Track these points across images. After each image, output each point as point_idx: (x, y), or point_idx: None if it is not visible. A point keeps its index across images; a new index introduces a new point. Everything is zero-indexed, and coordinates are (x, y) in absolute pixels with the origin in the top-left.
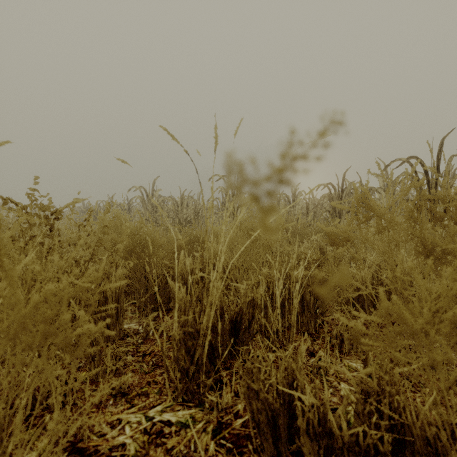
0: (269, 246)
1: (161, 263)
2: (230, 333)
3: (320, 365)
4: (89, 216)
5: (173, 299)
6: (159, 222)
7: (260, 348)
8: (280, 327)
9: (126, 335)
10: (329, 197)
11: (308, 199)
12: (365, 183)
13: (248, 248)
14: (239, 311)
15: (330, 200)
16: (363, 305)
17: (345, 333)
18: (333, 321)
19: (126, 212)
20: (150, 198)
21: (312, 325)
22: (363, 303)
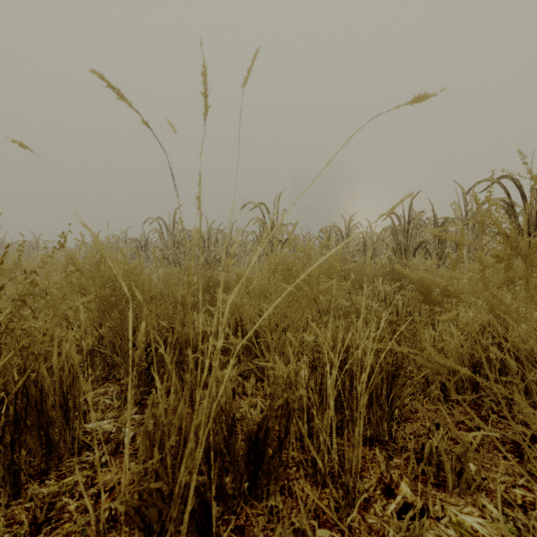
0: (316, 300)
1: (157, 324)
2: (247, 459)
3: (412, 534)
4: (3, 253)
5: (171, 380)
6: (181, 261)
7: (300, 475)
8: (336, 450)
9: (87, 444)
10: (392, 230)
11: (365, 233)
12: (486, 196)
13: (285, 302)
14: (262, 423)
15: (394, 234)
16: (456, 387)
17: (445, 453)
18: (414, 416)
19: (143, 249)
20: (170, 231)
21: (384, 427)
22: (457, 384)
